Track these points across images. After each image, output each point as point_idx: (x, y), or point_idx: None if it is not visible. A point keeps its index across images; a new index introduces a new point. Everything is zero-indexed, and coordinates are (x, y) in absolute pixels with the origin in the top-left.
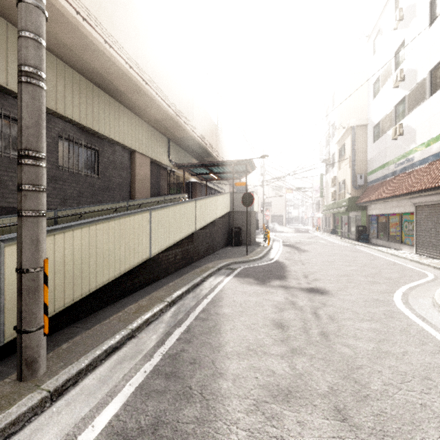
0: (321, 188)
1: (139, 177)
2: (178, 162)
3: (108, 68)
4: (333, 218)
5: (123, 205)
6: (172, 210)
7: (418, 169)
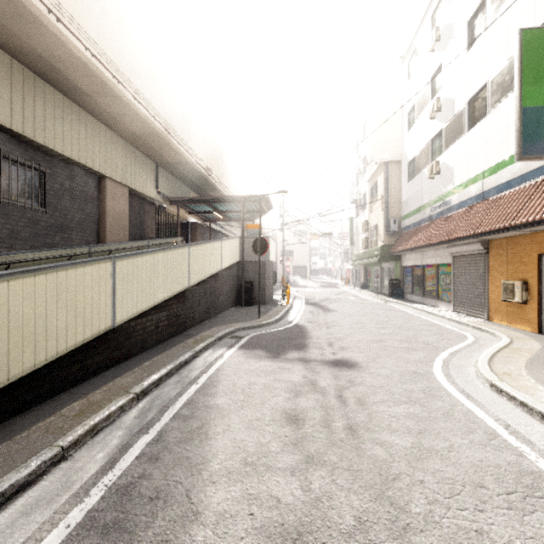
0: (351, 234)
1: (111, 212)
2: (170, 195)
3: (56, 52)
4: (364, 270)
5: (83, 252)
6: (151, 258)
7: (456, 214)
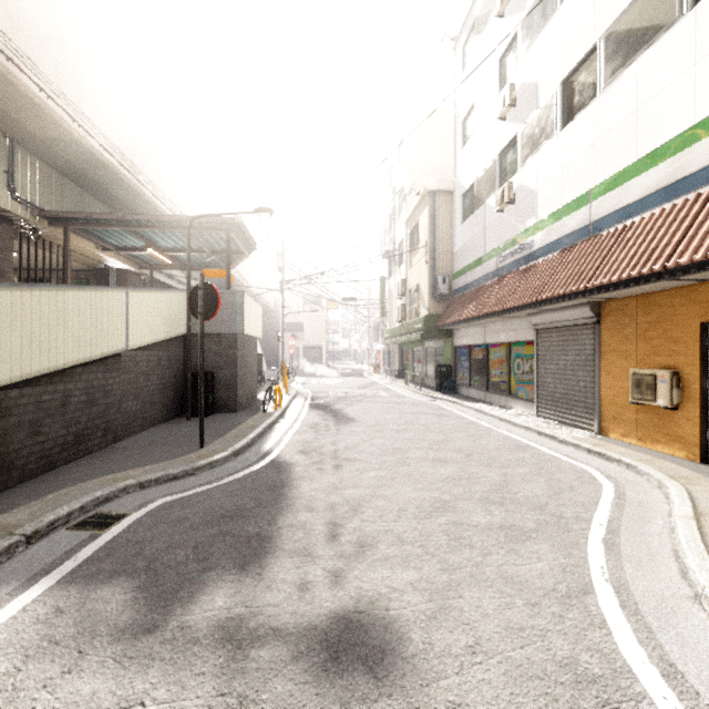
0: (382, 300)
1: None
2: (54, 210)
3: None
4: (400, 351)
5: None
6: None
7: (541, 262)
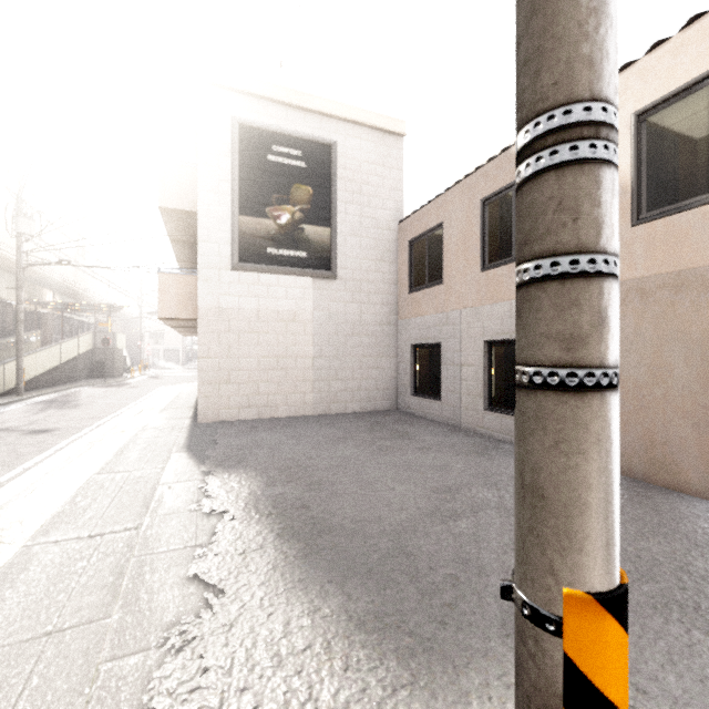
0: None
1: None
2: (27, 296)
3: None
4: None
5: None
6: (47, 351)
7: None
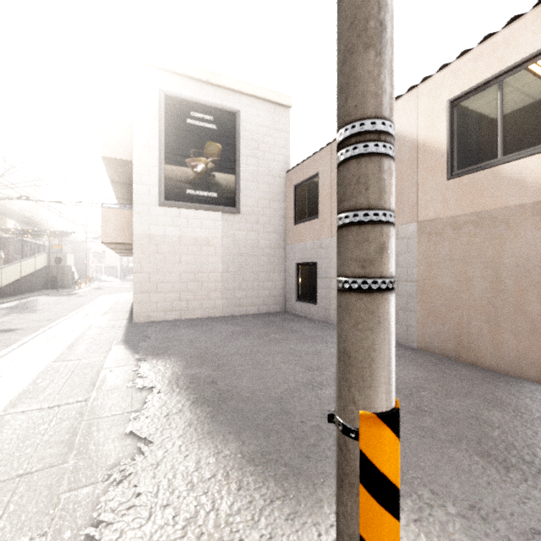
0: None
1: None
2: None
3: None
4: None
5: None
6: (9, 268)
7: None
